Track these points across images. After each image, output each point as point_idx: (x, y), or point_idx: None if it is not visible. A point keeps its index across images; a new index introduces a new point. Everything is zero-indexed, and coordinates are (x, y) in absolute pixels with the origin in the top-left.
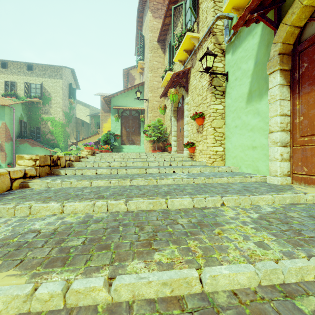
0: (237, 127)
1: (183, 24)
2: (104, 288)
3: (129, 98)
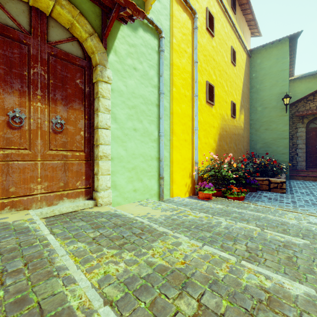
0: None
1: None
2: None
3: None
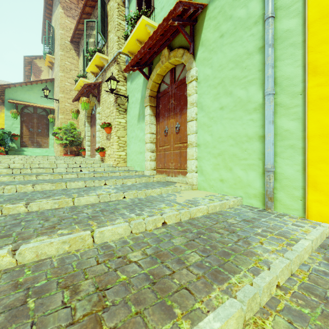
0: (133, 138)
1: (95, 40)
2: (23, 206)
3: (33, 93)
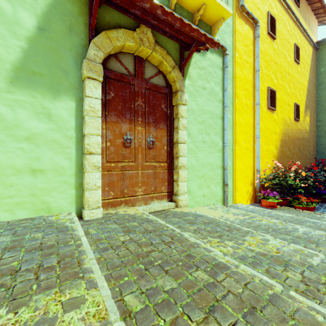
0: None
1: None
2: None
3: None
